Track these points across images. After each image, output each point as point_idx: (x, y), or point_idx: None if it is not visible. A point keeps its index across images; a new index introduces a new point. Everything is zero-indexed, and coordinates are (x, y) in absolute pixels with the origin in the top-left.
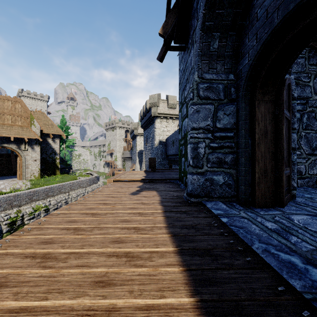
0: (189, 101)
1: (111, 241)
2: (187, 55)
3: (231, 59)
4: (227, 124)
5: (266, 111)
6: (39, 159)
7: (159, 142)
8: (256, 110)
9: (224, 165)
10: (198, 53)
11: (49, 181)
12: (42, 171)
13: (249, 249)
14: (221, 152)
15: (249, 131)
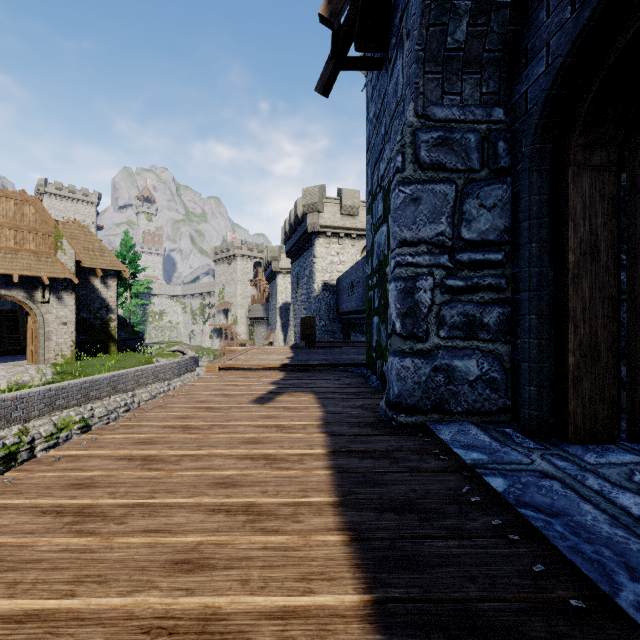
0: (394, 176)
1: (169, 564)
2: (386, 78)
3: (498, 70)
4: (488, 230)
5: (595, 192)
6: (74, 320)
7: (322, 287)
8: (570, 190)
9: (481, 332)
10: (417, 55)
11: (93, 366)
12: (81, 345)
13: (599, 599)
14: (472, 300)
15: (548, 245)
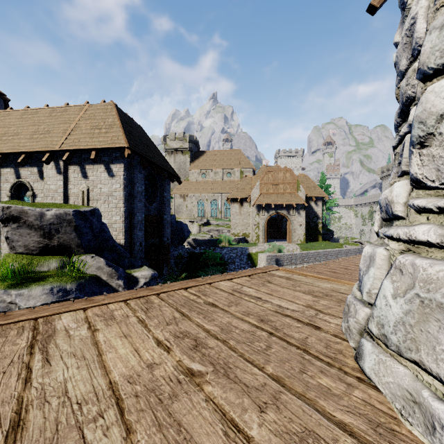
0: None
1: None
2: None
3: None
4: None
5: None
6: (304, 223)
7: None
8: None
9: None
10: None
11: (314, 246)
12: (305, 236)
13: None
14: None
15: None
